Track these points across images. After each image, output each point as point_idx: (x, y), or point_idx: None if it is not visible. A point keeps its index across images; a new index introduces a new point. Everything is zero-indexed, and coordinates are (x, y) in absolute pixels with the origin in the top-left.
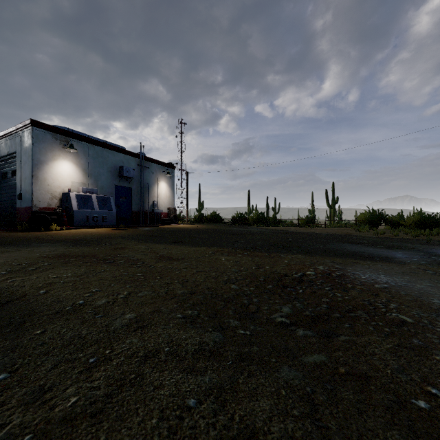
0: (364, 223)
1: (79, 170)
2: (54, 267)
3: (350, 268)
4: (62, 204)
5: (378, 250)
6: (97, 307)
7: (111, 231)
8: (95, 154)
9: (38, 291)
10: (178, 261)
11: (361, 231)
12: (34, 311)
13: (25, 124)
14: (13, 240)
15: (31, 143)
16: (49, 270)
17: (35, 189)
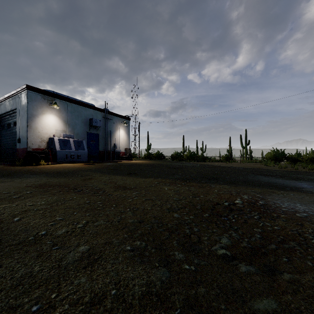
0: (270, 159)
1: (61, 121)
2: (34, 195)
3: (269, 197)
4: (49, 146)
5: (286, 181)
6: (57, 237)
7: (83, 165)
8: (72, 109)
9: (13, 218)
10: (131, 190)
11: (268, 165)
12: (0, 241)
13: (22, 88)
14: (11, 173)
15: (26, 102)
16: (29, 198)
17: (29, 135)
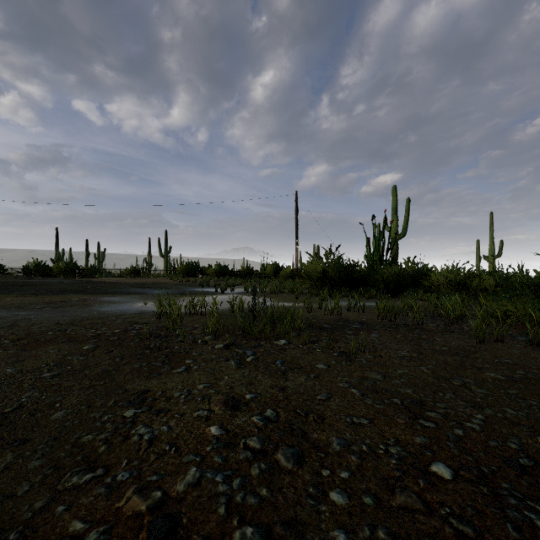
0: (183, 272)
1: None
2: None
3: (107, 297)
4: None
5: (151, 290)
6: None
7: None
8: None
9: None
10: None
11: (173, 280)
12: None
13: None
14: None
15: None
16: None
17: None
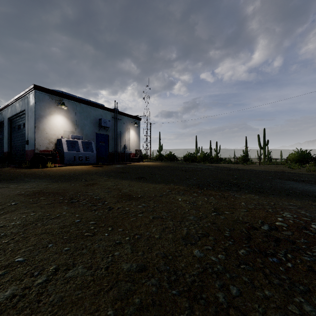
0: (294, 161)
1: (69, 122)
2: (16, 209)
3: None
4: (57, 147)
5: None
6: None
7: (91, 168)
8: (81, 110)
9: None
10: (137, 201)
11: (293, 168)
12: None
13: (30, 89)
14: (13, 176)
15: (34, 102)
16: (8, 213)
17: (37, 136)
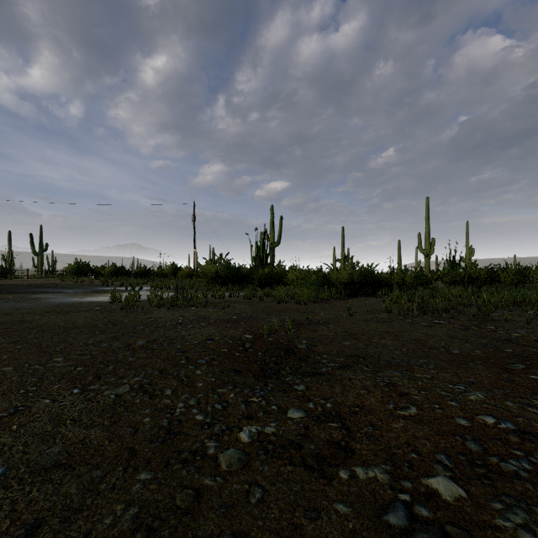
0: (72, 273)
1: None
2: None
3: (34, 295)
4: None
5: (61, 290)
6: None
7: None
8: None
9: None
10: None
11: (65, 280)
12: None
13: None
14: None
15: None
16: None
17: None
